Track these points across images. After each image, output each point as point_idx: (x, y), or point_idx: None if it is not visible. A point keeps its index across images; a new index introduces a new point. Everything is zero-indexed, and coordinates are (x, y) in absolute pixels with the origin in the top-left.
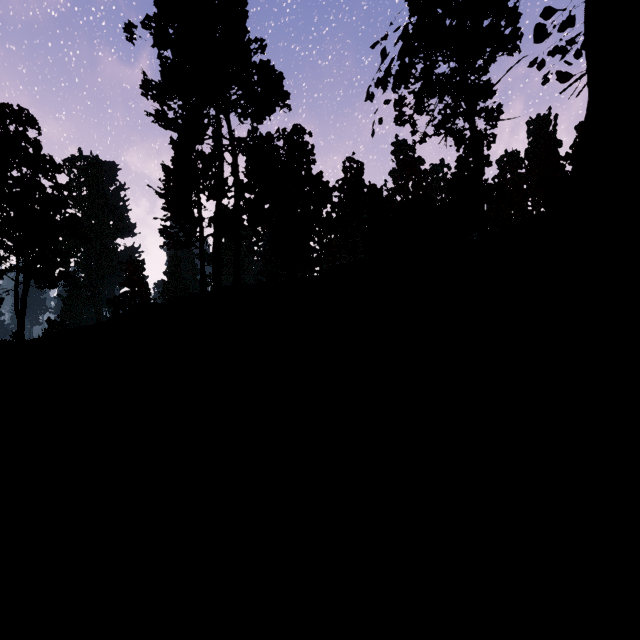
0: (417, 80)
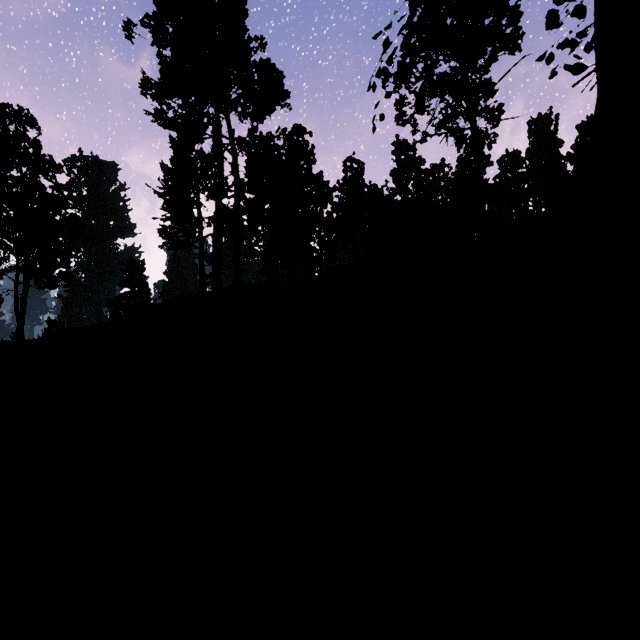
0: (418, 79)
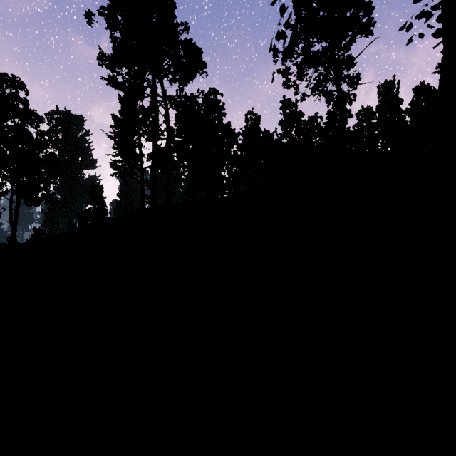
0: (299, 55)
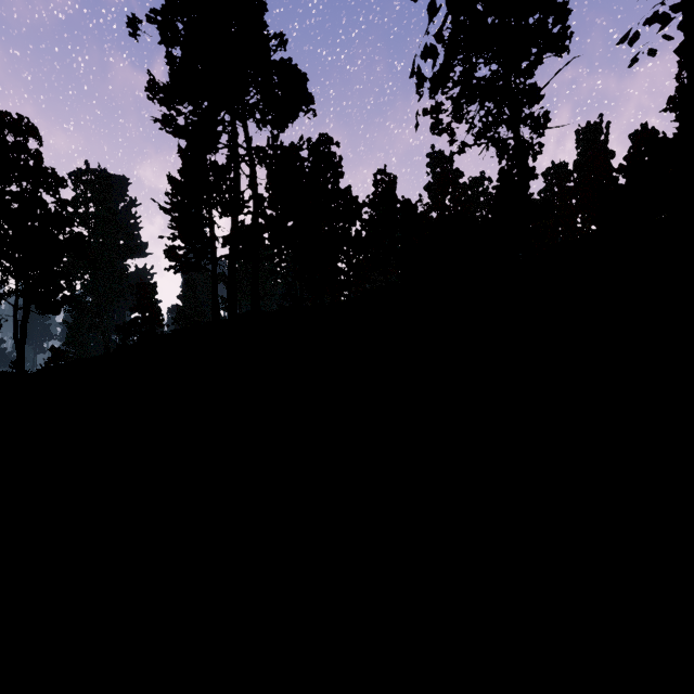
0: (455, 84)
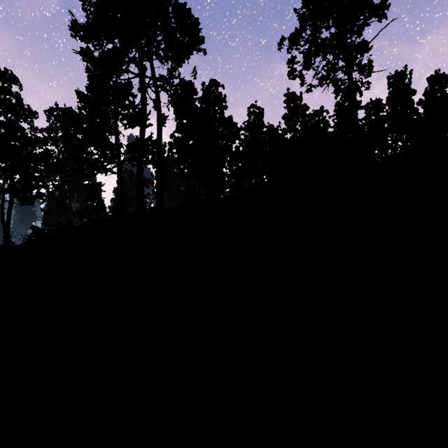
0: (305, 43)
